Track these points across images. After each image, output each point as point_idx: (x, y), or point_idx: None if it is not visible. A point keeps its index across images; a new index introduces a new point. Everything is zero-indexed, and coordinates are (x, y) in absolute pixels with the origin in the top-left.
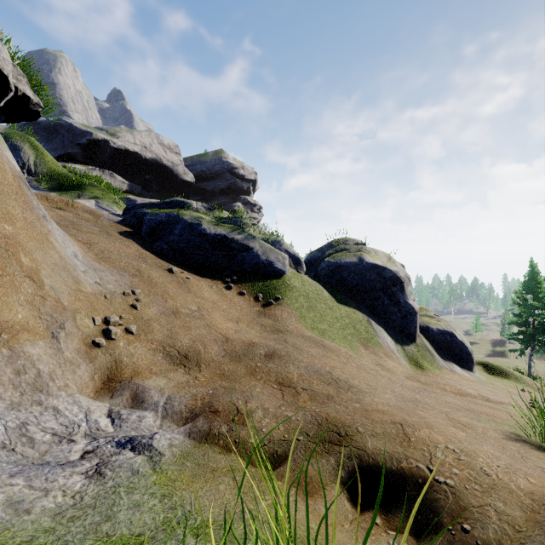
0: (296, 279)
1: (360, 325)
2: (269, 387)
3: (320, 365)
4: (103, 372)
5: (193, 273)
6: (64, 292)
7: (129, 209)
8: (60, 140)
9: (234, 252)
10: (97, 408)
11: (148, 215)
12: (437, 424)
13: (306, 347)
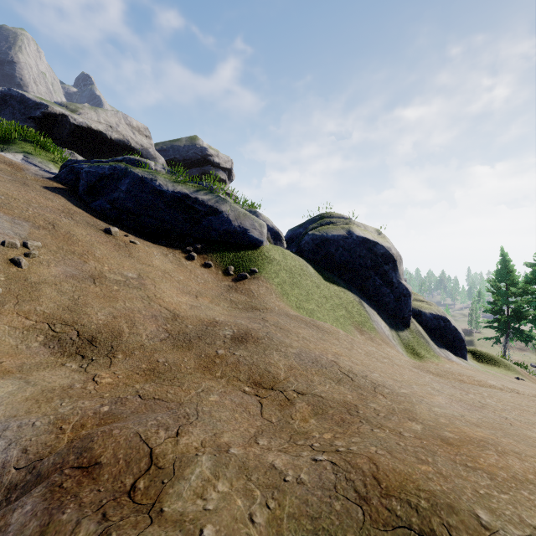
0: (276, 252)
1: (352, 307)
2: (236, 392)
3: (318, 352)
4: None
5: (143, 239)
6: None
7: (68, 166)
8: (9, 112)
9: (198, 215)
10: None
11: (86, 167)
12: None
13: (293, 328)
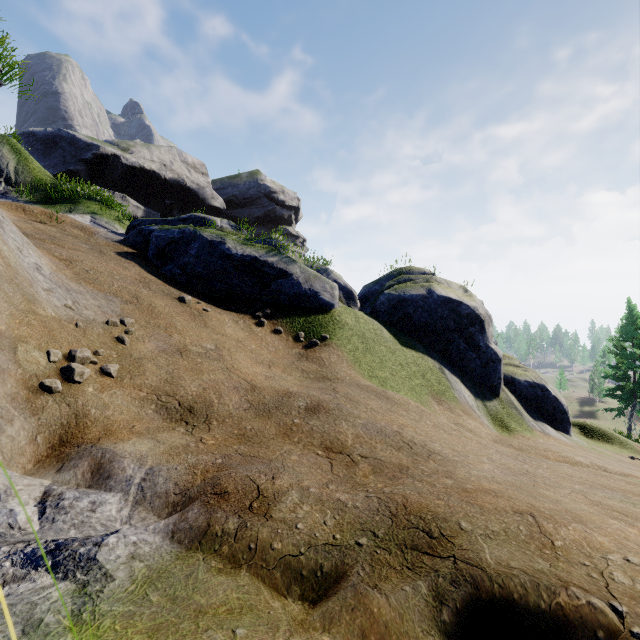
0: (348, 315)
1: (431, 374)
2: (311, 454)
3: (384, 423)
4: (53, 431)
5: (213, 305)
6: (2, 311)
7: (135, 226)
8: (59, 155)
9: (268, 279)
10: (24, 488)
11: (156, 231)
12: (585, 514)
13: (363, 399)
